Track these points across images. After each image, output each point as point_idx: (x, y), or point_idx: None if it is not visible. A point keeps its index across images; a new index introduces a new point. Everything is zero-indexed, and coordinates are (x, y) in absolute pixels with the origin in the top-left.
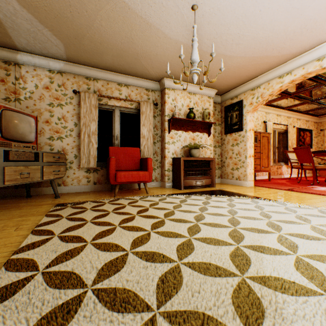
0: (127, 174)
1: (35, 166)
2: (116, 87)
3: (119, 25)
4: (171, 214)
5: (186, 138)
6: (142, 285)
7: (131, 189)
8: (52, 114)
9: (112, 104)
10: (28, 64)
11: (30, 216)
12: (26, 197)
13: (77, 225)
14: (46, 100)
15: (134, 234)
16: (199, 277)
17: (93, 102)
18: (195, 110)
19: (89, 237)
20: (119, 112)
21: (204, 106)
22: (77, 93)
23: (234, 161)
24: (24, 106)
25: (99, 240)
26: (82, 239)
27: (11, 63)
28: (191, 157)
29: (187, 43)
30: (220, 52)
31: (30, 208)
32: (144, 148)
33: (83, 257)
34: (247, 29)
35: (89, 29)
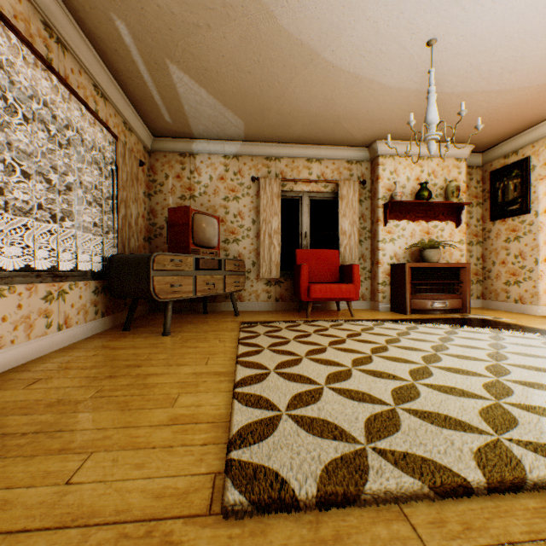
0: (323, 287)
1: (219, 275)
2: (304, 165)
3: (317, 88)
4: (395, 341)
5: (414, 232)
6: (375, 391)
7: (326, 310)
8: (227, 210)
9: (298, 189)
10: (202, 153)
11: (222, 331)
12: (202, 313)
13: (280, 343)
14: (220, 193)
15: (350, 356)
16: (440, 396)
17: (275, 189)
18: (430, 185)
19: (300, 353)
20: (308, 200)
21: (447, 176)
22: (255, 180)
23: (509, 269)
24: (198, 203)
25: (312, 357)
26: (293, 354)
27: (186, 155)
28: (424, 262)
29: (418, 88)
30: (477, 89)
31: (216, 324)
32: (345, 251)
33: (305, 367)
34: (530, 47)
35: (278, 100)
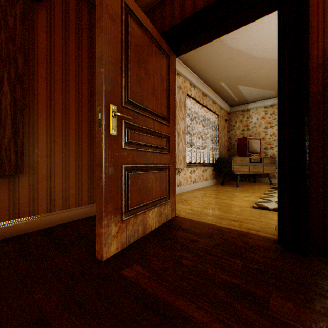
0: None
1: (260, 165)
2: None
3: None
4: None
5: None
6: None
7: None
8: (266, 133)
9: None
10: (252, 108)
11: (260, 188)
12: (252, 182)
13: None
14: (262, 125)
15: None
16: None
17: None
18: None
19: None
20: None
21: None
22: None
23: None
24: (250, 132)
25: None
26: None
27: (244, 111)
28: None
29: None
30: None
31: (258, 186)
32: None
33: None
34: None
35: None
